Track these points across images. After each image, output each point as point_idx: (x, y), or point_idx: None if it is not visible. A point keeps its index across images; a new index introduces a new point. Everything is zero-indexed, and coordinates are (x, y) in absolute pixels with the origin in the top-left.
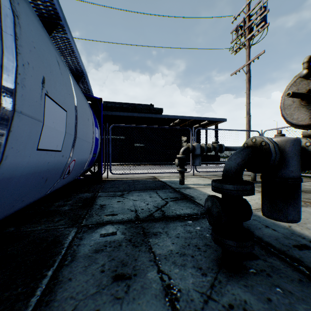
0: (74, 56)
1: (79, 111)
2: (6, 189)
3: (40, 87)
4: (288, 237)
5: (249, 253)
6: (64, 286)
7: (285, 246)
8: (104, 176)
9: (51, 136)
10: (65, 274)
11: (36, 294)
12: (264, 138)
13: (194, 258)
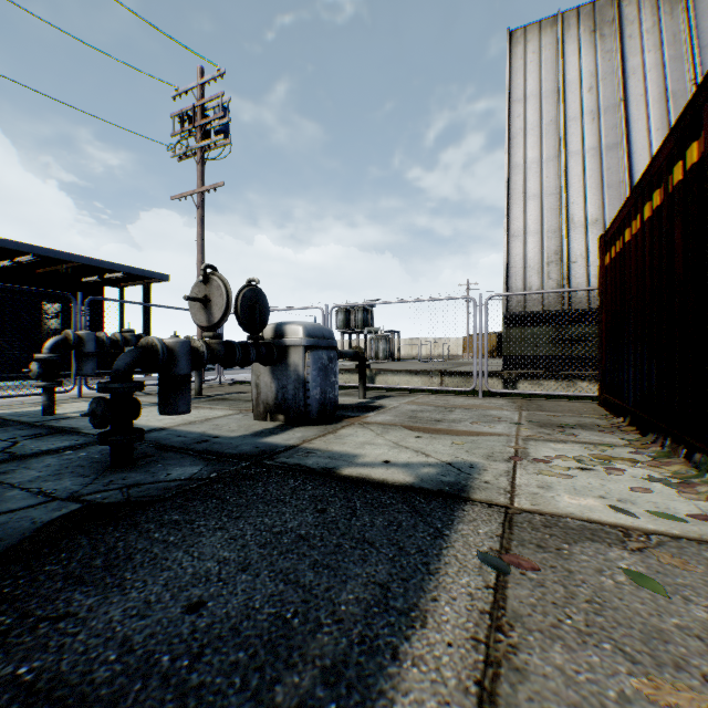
0: None
1: None
2: None
3: None
4: (196, 439)
5: (146, 456)
6: None
7: (188, 444)
8: None
9: None
10: None
11: None
12: (155, 339)
13: (75, 473)
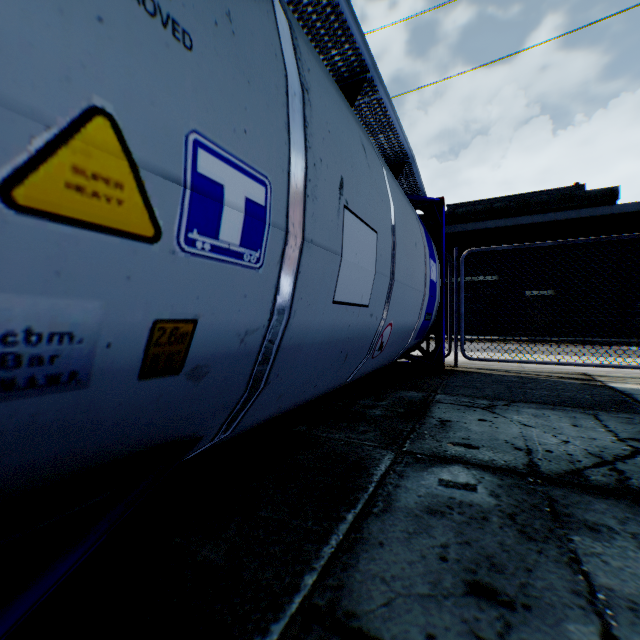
0: (390, 129)
1: (398, 229)
2: (294, 363)
3: (336, 196)
4: None
5: None
6: (371, 553)
7: None
8: (448, 361)
9: (353, 279)
10: (372, 530)
11: (330, 543)
12: None
13: None
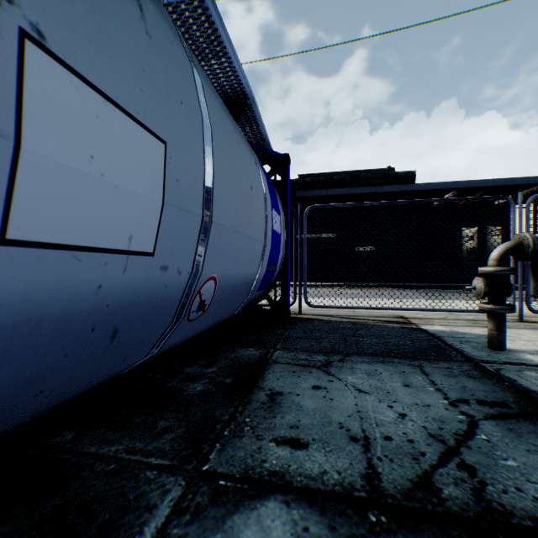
0: (223, 53)
1: (220, 159)
2: None
3: None
4: None
5: None
6: None
7: None
8: (294, 308)
9: (89, 203)
10: None
11: None
12: None
13: None
